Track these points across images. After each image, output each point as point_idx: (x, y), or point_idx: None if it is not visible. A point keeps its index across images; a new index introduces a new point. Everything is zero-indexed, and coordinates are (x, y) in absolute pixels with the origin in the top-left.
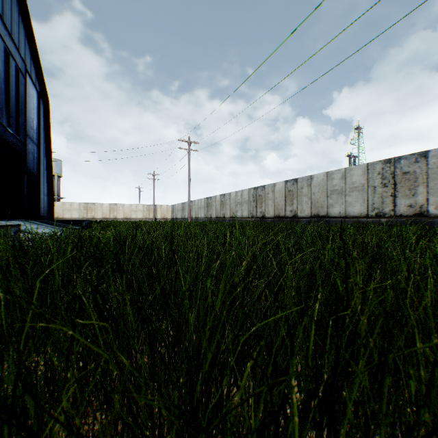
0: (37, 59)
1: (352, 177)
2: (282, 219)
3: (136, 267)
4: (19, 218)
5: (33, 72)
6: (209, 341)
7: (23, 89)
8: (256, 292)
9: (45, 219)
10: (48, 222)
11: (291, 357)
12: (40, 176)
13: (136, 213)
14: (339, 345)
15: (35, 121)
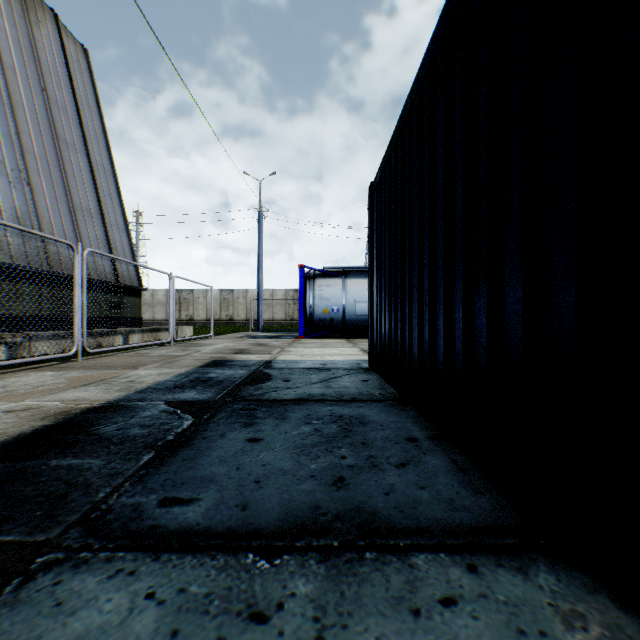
0: None
1: (158, 296)
2: None
3: None
4: None
5: None
6: None
7: None
8: None
9: None
10: None
11: None
12: None
13: None
14: None
15: None
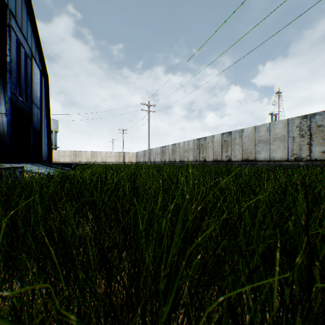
0: (40, 47)
1: (275, 130)
2: (220, 162)
3: (105, 201)
4: (27, 162)
5: (37, 57)
6: (165, 290)
7: (30, 69)
8: (209, 231)
9: (45, 162)
10: (47, 164)
11: (255, 315)
12: (42, 131)
13: (110, 158)
14: (313, 306)
15: (38, 92)
